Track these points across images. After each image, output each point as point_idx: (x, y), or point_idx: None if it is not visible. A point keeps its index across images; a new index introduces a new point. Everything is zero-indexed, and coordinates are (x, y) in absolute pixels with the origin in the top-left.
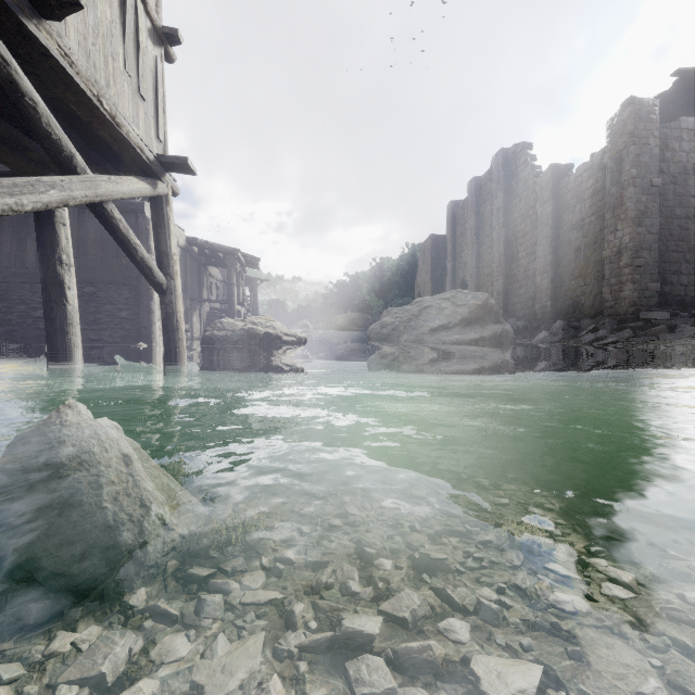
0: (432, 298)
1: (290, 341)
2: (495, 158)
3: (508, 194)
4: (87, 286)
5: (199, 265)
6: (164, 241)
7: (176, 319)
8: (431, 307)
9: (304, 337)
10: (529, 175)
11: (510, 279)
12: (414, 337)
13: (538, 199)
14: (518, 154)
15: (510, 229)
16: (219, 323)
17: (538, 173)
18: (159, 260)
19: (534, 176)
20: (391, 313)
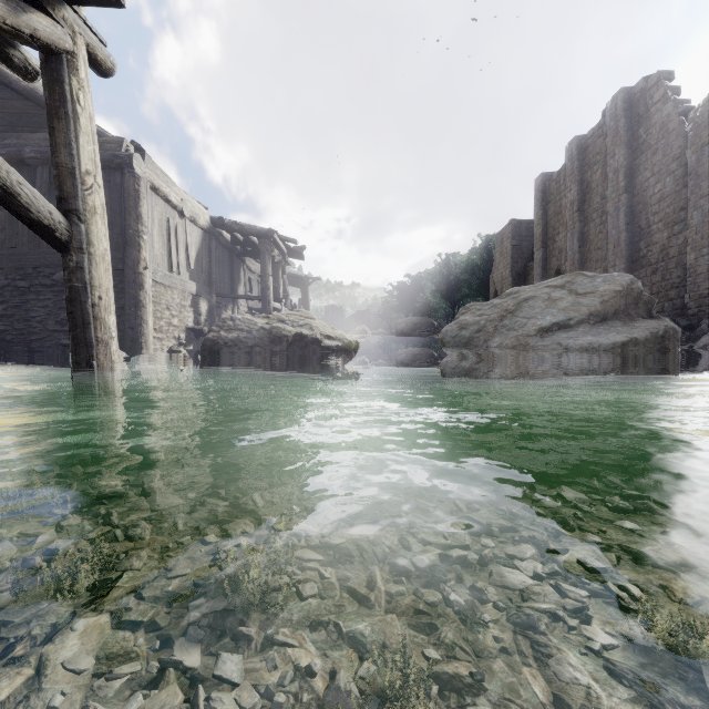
0: (534, 286)
1: (334, 346)
2: (611, 103)
3: (632, 149)
4: (58, 271)
5: (231, 255)
6: (64, 145)
7: (90, 302)
8: (535, 299)
9: (355, 340)
10: (670, 114)
11: (636, 263)
12: (512, 340)
13: (689, 143)
14: (650, 90)
15: (636, 195)
16: (231, 319)
17: (686, 108)
18: (55, 183)
19: (680, 114)
20: (472, 309)
